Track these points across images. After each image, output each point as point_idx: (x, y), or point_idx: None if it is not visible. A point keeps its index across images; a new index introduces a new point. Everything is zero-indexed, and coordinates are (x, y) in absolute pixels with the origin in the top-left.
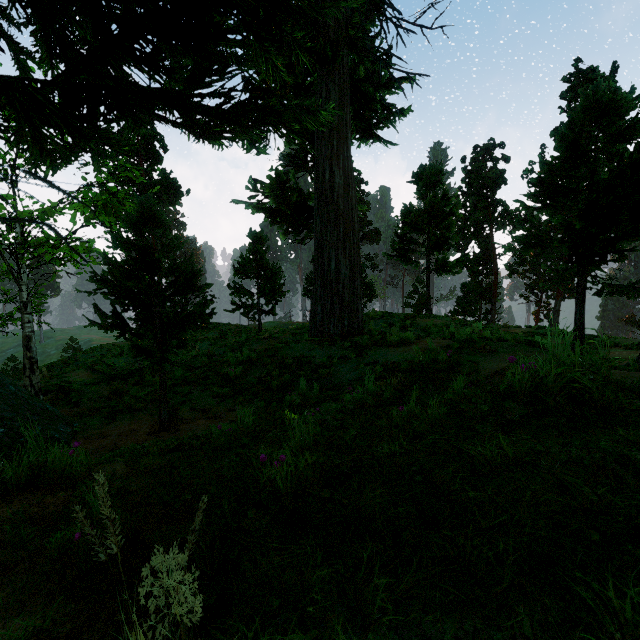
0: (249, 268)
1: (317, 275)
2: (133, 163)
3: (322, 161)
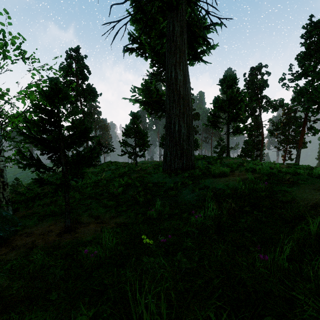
0: (130, 132)
1: (167, 133)
2: (74, 80)
3: (170, 67)
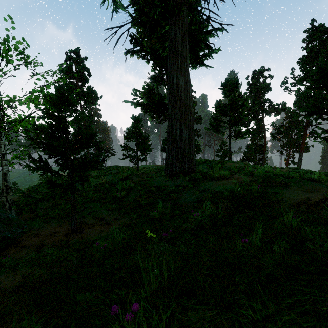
0: (132, 136)
1: (169, 138)
2: (73, 83)
3: (172, 72)
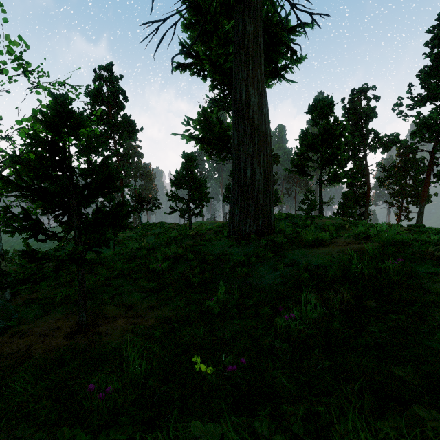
0: (182, 181)
1: (235, 182)
2: (105, 110)
3: (239, 84)
